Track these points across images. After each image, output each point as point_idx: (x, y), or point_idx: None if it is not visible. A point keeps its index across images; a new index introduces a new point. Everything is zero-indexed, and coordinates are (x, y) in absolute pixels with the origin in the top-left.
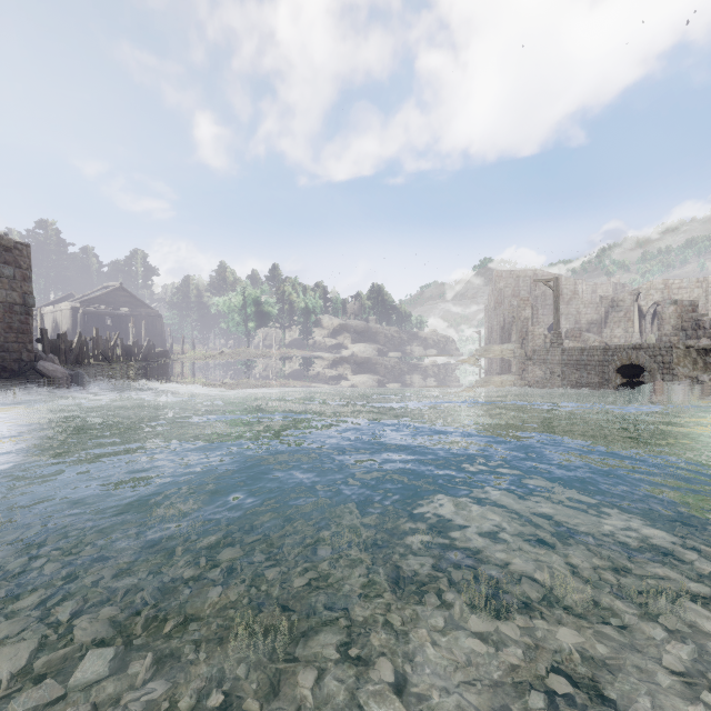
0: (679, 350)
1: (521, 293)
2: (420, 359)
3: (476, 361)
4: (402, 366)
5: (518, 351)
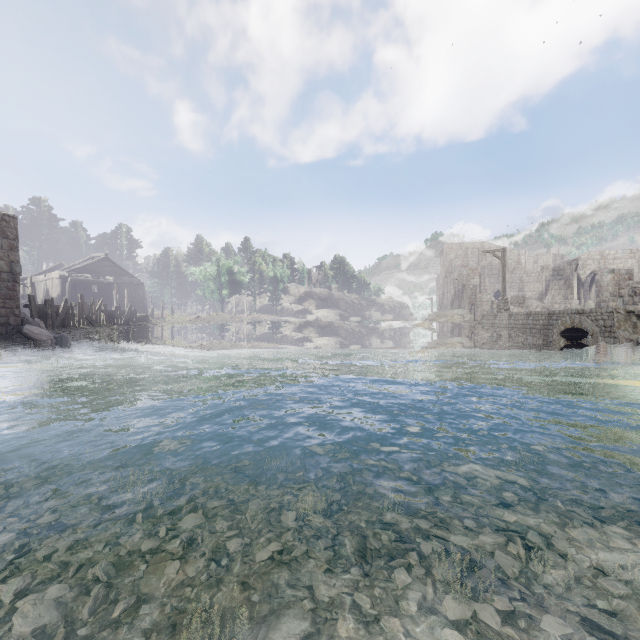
0: (620, 315)
1: (470, 264)
2: (378, 323)
3: (429, 325)
4: (362, 329)
5: (467, 316)
